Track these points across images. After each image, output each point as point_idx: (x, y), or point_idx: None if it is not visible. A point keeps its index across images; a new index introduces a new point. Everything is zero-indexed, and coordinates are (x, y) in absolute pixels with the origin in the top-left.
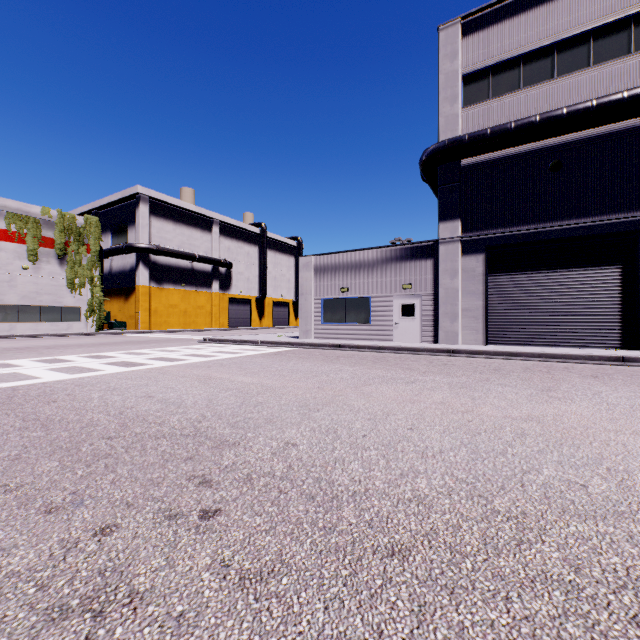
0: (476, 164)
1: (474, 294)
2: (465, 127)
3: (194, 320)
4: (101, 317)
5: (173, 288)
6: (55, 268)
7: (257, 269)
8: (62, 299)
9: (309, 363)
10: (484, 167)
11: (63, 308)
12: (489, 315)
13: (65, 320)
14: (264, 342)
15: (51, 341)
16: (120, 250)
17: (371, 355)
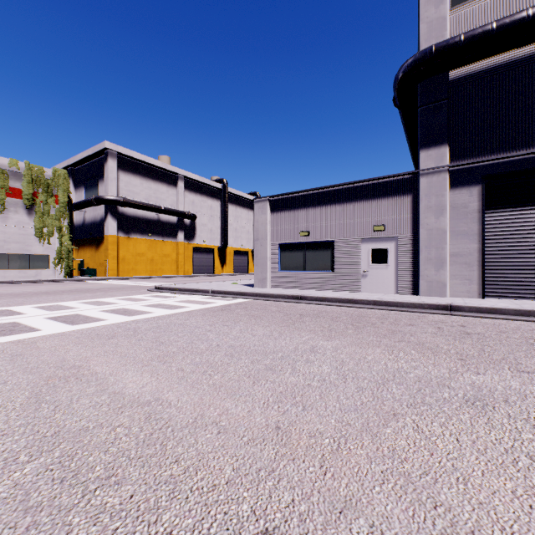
0: (469, 76)
1: (466, 235)
2: (454, 32)
3: (160, 267)
4: (69, 264)
5: (140, 238)
6: (23, 218)
7: (219, 221)
8: (30, 247)
9: (262, 329)
10: (480, 78)
11: (31, 256)
12: (485, 261)
13: (33, 267)
14: (215, 291)
15: (2, 289)
16: (90, 202)
17: (343, 312)
